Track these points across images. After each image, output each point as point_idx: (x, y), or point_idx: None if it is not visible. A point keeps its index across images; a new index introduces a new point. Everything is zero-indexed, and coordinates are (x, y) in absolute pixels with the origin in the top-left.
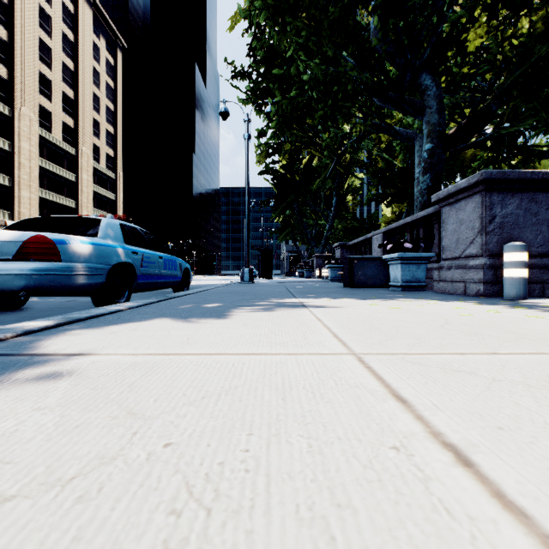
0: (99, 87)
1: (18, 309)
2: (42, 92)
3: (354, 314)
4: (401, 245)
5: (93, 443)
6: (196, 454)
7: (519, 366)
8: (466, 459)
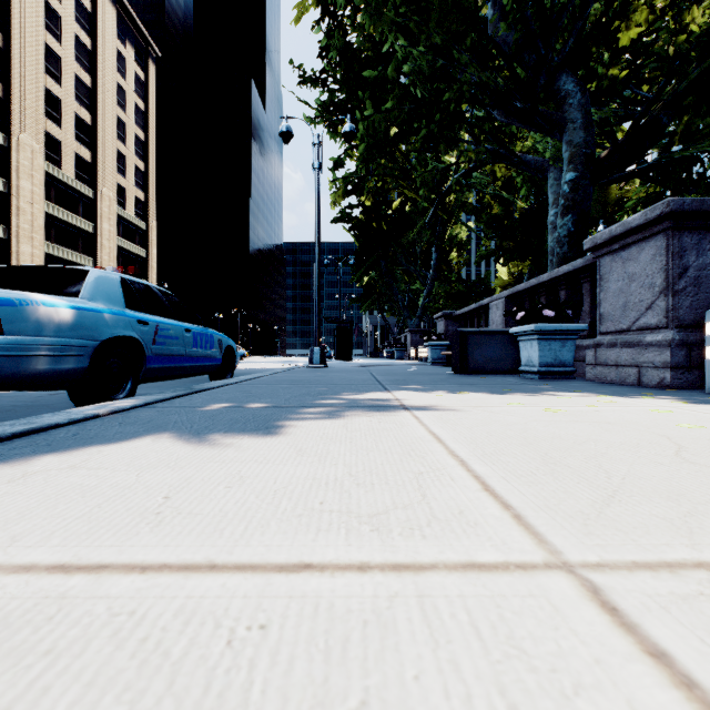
0: (125, 109)
1: None
2: (49, 114)
3: (494, 424)
4: (538, 313)
5: None
6: None
7: None
8: None
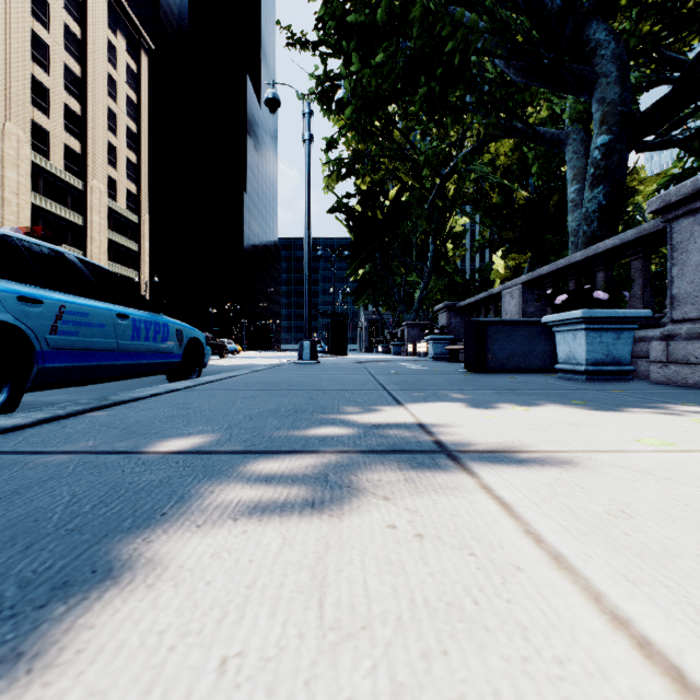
0: (117, 100)
1: None
2: (36, 103)
3: None
4: (584, 296)
5: None
6: None
7: None
8: None
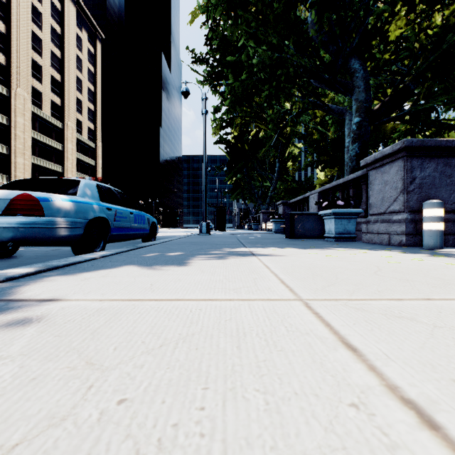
0: (82, 71)
1: (9, 257)
2: (34, 75)
3: (297, 262)
4: (334, 203)
5: (45, 400)
6: (149, 413)
7: (454, 312)
8: (430, 419)
